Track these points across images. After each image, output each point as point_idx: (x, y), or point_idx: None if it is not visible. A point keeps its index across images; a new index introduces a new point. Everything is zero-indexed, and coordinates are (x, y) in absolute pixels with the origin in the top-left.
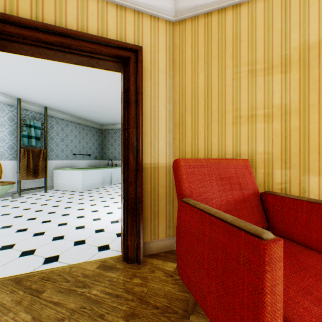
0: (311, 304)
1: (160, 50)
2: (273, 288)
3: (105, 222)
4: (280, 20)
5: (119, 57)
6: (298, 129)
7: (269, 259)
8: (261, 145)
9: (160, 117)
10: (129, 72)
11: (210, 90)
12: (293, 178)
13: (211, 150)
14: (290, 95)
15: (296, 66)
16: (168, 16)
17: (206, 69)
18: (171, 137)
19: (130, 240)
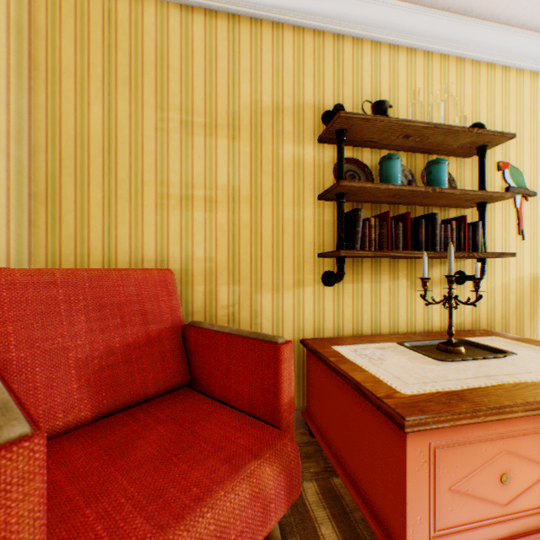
0: (144, 521)
1: None
2: None
3: None
4: (228, 57)
5: None
6: (249, 225)
7: None
8: (202, 247)
9: None
10: None
11: (115, 138)
12: (244, 298)
13: (116, 252)
14: (240, 174)
15: (248, 133)
16: None
17: (107, 97)
18: (25, 220)
19: None
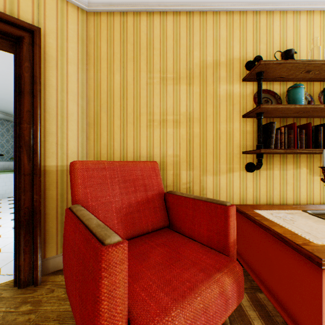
0: (164, 295)
1: (70, 38)
2: (113, 292)
3: (7, 239)
4: (186, 37)
5: (6, 34)
6: (199, 135)
7: (107, 265)
8: (171, 148)
9: (71, 114)
10: (21, 55)
11: (126, 91)
12: (196, 178)
13: (127, 152)
14: (193, 105)
15: (198, 80)
16: (80, 3)
17: (122, 69)
18: (84, 136)
19: (24, 259)
